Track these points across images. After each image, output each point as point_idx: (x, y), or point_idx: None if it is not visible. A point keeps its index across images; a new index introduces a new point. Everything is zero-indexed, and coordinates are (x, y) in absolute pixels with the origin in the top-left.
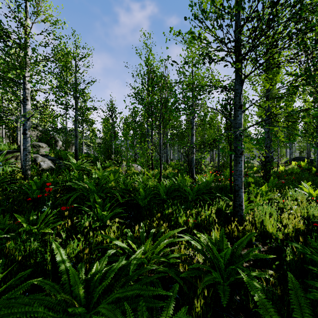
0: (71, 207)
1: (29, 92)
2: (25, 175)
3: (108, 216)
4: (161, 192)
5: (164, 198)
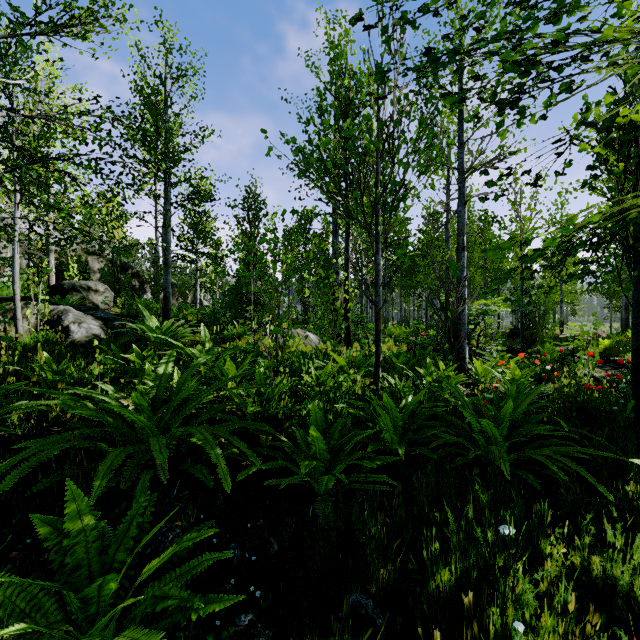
0: None
1: None
2: None
3: None
4: (385, 426)
5: (394, 448)
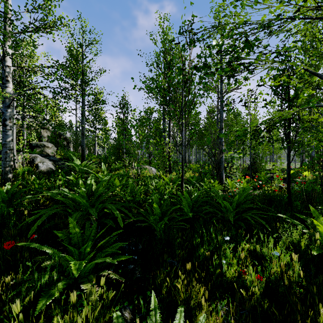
0: (33, 239)
1: (9, 71)
2: (4, 179)
3: (88, 267)
4: (185, 205)
5: (188, 214)
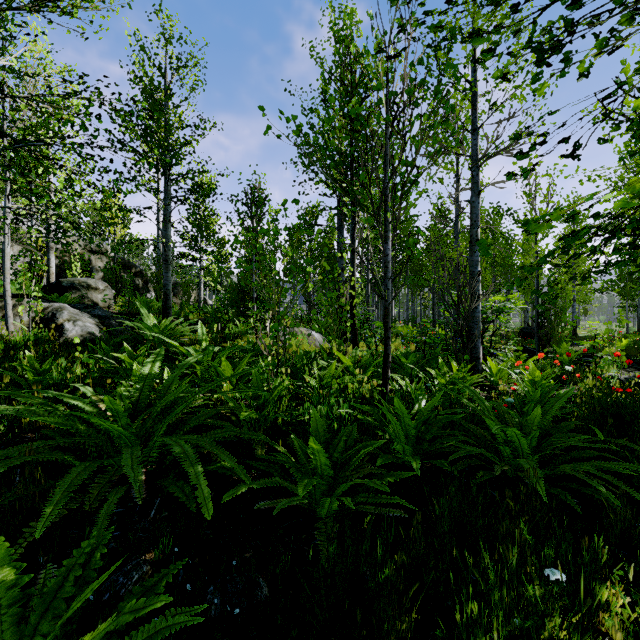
0: None
1: None
2: None
3: None
4: (396, 435)
5: (406, 460)
